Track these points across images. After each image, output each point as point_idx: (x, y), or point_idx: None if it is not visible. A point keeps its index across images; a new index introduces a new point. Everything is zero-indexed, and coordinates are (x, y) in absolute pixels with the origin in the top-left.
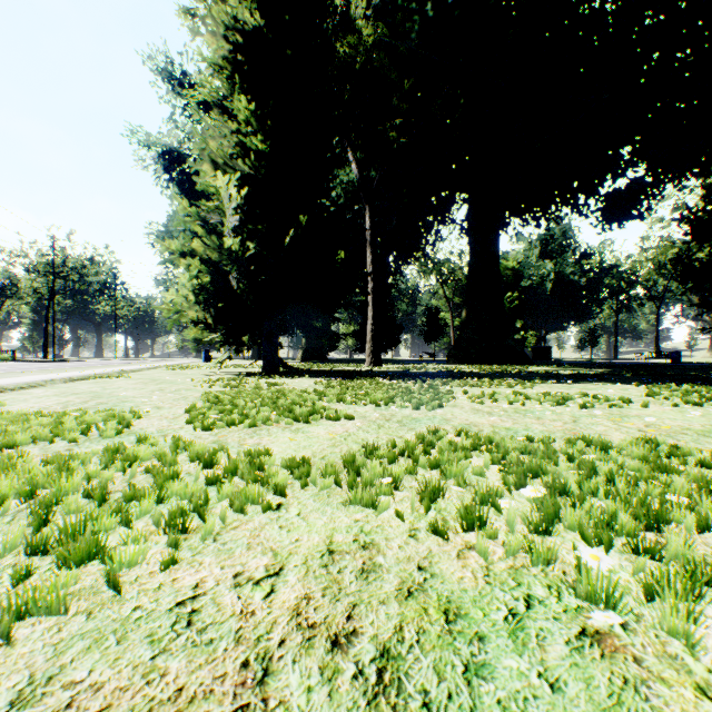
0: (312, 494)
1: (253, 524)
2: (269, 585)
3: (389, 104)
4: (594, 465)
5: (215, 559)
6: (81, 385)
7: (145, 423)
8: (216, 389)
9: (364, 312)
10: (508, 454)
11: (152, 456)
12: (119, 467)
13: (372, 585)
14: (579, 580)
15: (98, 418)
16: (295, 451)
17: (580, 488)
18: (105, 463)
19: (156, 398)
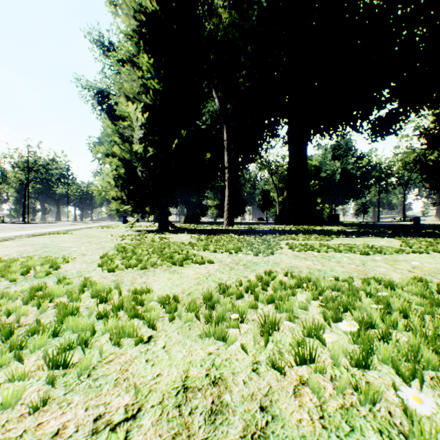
0: (177, 327)
1: (124, 358)
2: (124, 432)
3: (239, 61)
4: (388, 301)
5: (83, 398)
6: (39, 239)
7: (70, 266)
8: (125, 242)
9: (223, 192)
10: (324, 291)
11: (64, 293)
12: (36, 303)
13: (218, 431)
14: (411, 430)
15: (36, 263)
16: (170, 288)
17: (381, 321)
18: (26, 300)
19: (84, 248)
